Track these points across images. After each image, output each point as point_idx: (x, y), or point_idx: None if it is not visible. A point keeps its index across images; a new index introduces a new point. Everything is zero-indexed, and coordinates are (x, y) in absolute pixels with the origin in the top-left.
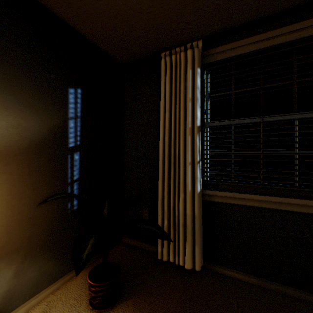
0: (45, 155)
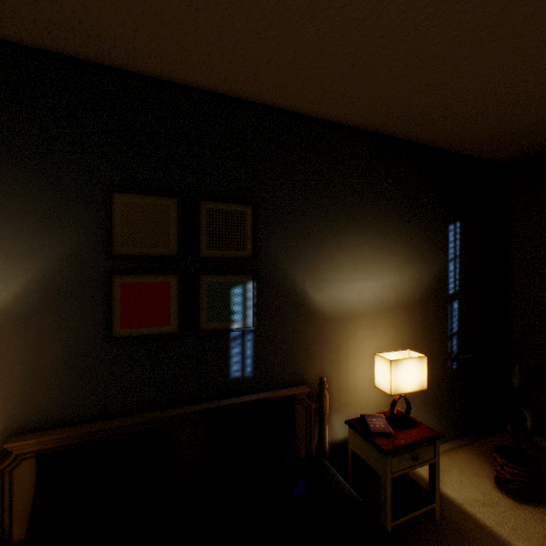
0: (430, 305)
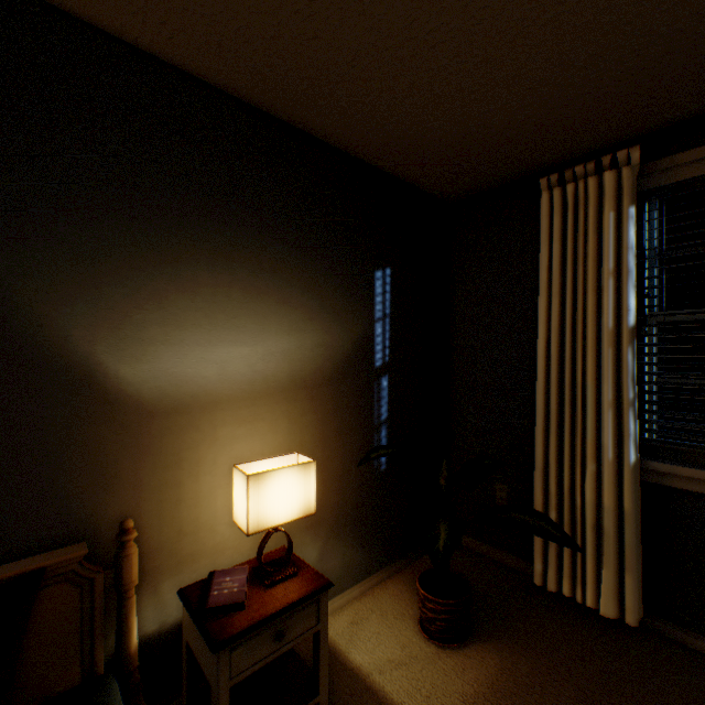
0: (348, 383)
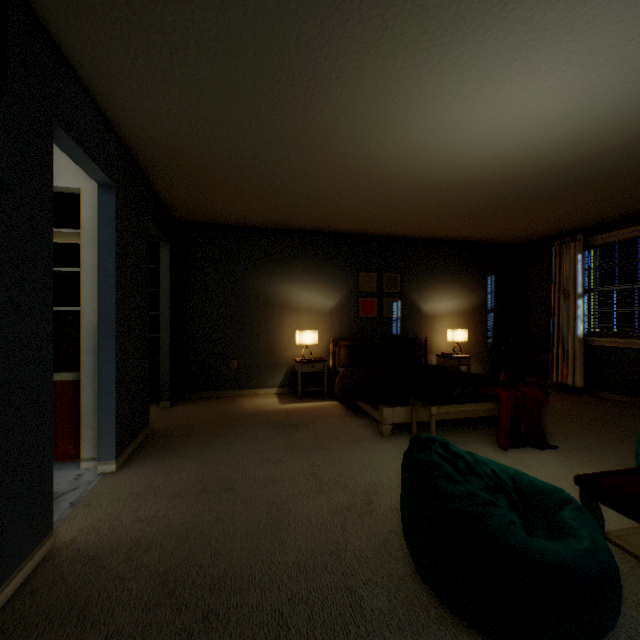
0: (477, 314)
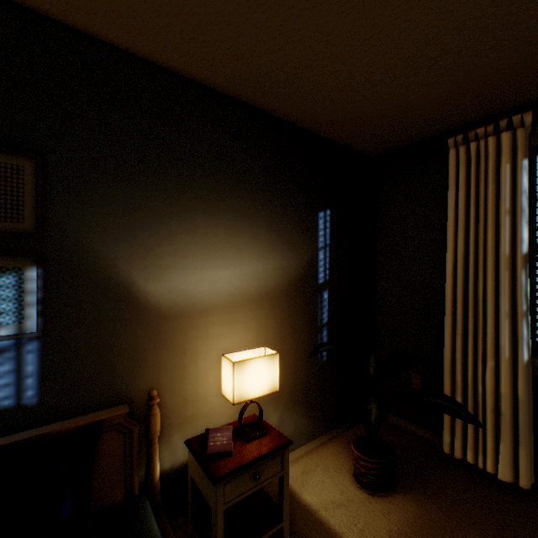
0: (299, 296)
